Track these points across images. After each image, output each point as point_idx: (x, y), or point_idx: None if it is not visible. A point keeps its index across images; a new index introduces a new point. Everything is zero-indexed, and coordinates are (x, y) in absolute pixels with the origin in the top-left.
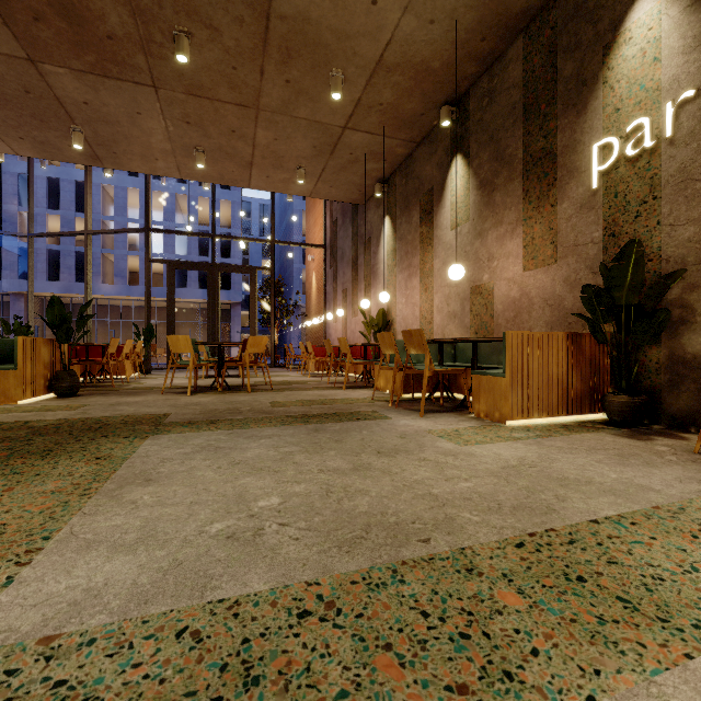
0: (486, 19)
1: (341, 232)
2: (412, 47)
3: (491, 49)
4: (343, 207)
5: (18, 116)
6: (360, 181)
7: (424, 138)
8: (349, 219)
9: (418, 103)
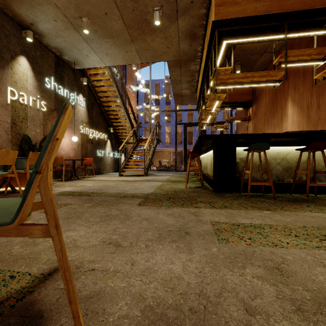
0: None
1: None
2: None
3: None
4: None
5: None
6: None
7: None
8: None
9: None
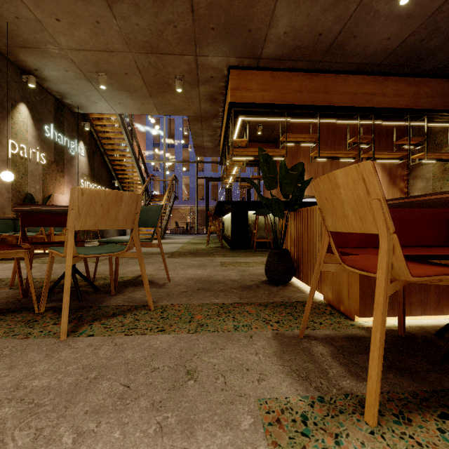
0: None
1: None
2: None
3: None
4: None
5: None
6: None
7: None
8: None
9: None
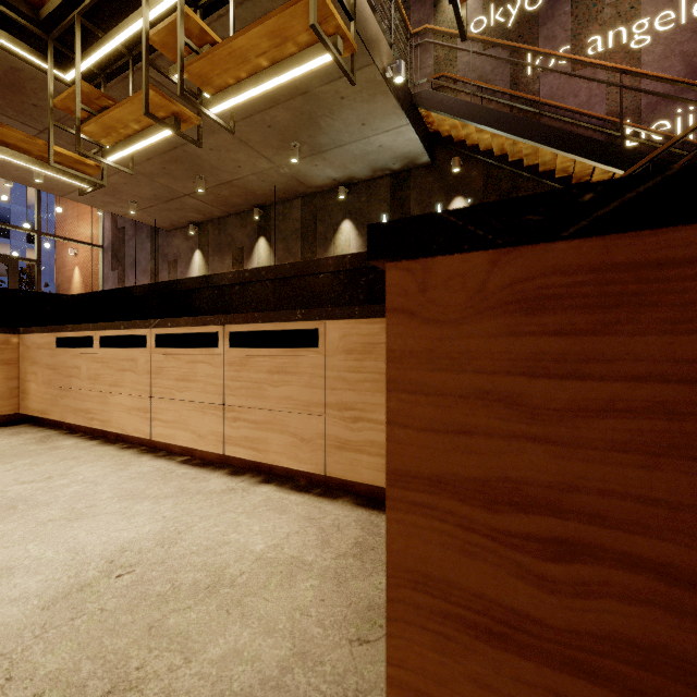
0: (288, 189)
1: (132, 242)
2: (250, 184)
3: (286, 197)
4: (136, 221)
5: None
6: (177, 219)
7: (236, 213)
8: (147, 235)
9: (241, 201)
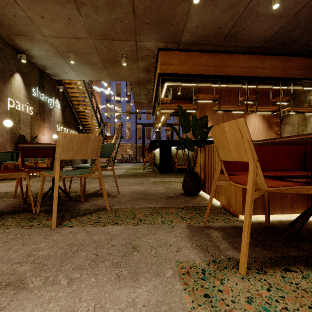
0: (0, 22)
1: None
2: (4, 2)
3: None
4: None
5: None
6: None
7: None
8: None
9: None
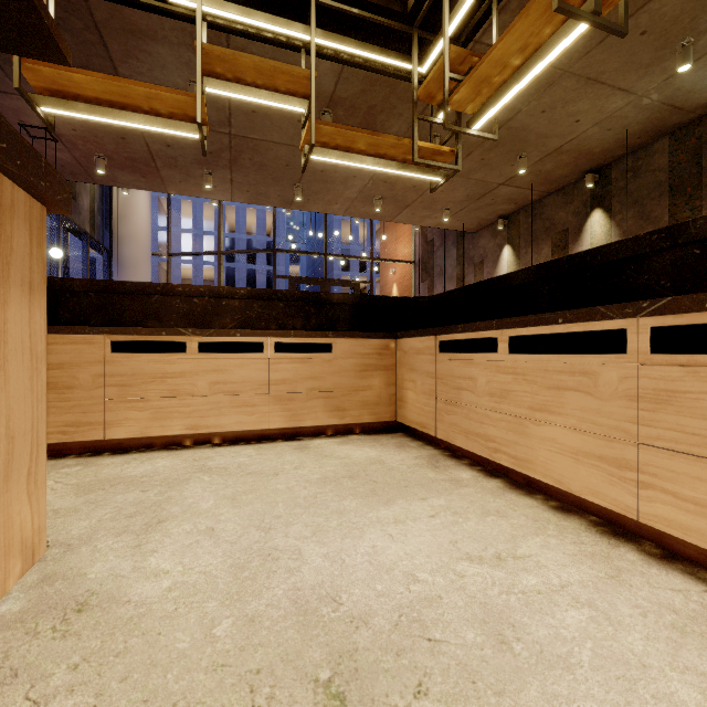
0: (647, 128)
1: (439, 252)
2: (586, 142)
3: (641, 143)
4: (442, 231)
5: (262, 179)
6: (485, 216)
7: (557, 190)
8: (452, 242)
9: (568, 170)
